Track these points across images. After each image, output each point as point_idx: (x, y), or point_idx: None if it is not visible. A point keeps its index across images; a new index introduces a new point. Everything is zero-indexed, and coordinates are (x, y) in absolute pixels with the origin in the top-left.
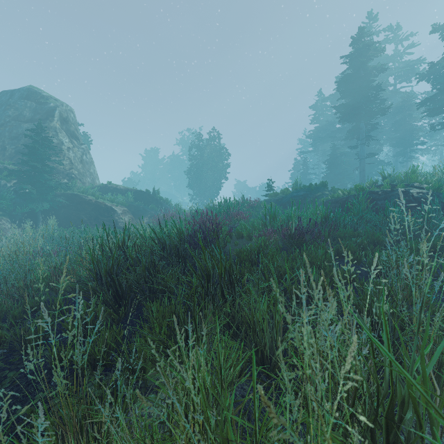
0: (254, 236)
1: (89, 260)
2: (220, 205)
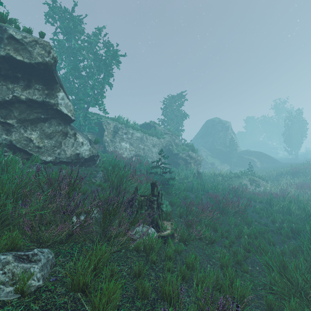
0: (309, 173)
1: (273, 175)
2: (300, 163)
